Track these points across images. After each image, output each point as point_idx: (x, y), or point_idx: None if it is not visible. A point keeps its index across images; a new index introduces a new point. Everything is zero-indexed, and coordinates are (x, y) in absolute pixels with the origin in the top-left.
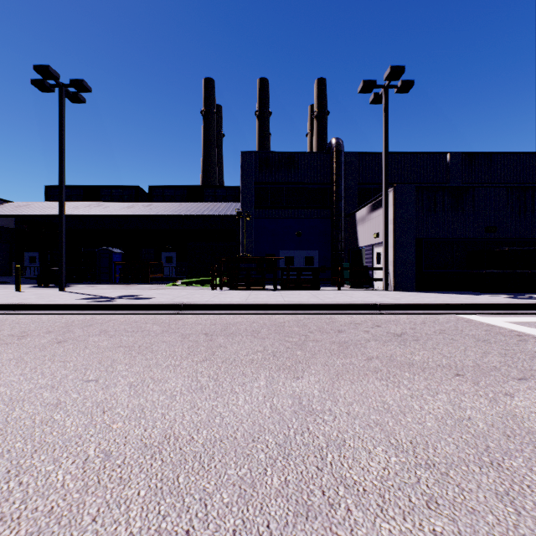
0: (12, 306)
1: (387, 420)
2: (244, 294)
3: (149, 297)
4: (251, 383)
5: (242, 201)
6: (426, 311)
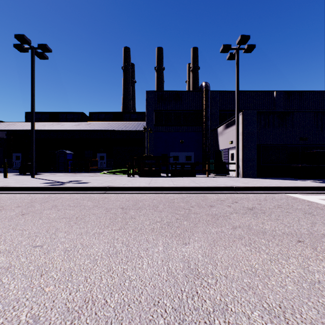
0: None
1: (257, 284)
2: (148, 180)
3: (87, 182)
4: (152, 249)
5: (147, 121)
6: (265, 191)
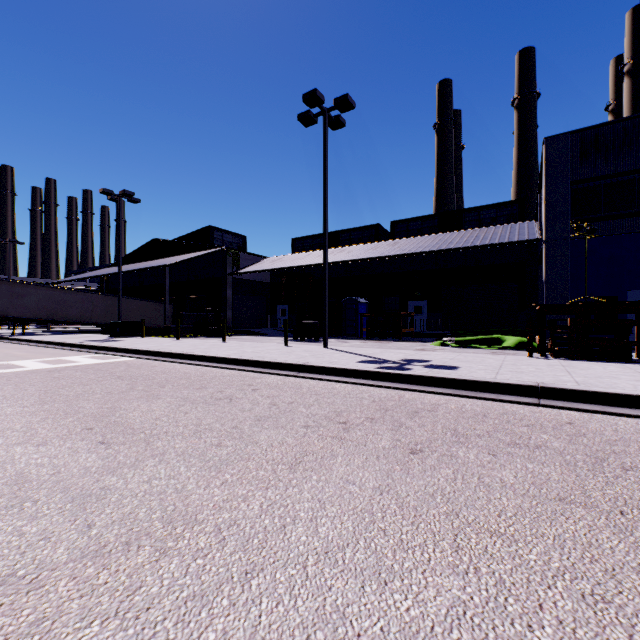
0: (298, 366)
1: None
2: (624, 371)
3: (450, 366)
4: None
5: (546, 215)
6: None
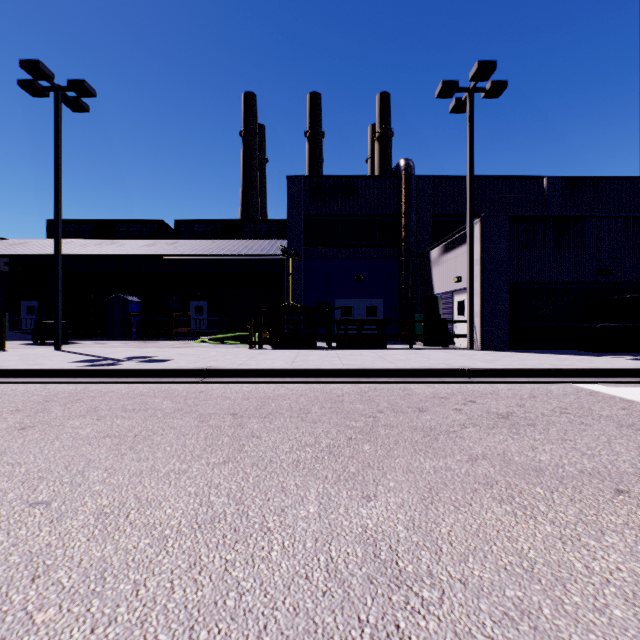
0: None
1: (538, 602)
2: (290, 354)
3: (166, 359)
4: (294, 510)
5: (288, 237)
6: (531, 378)
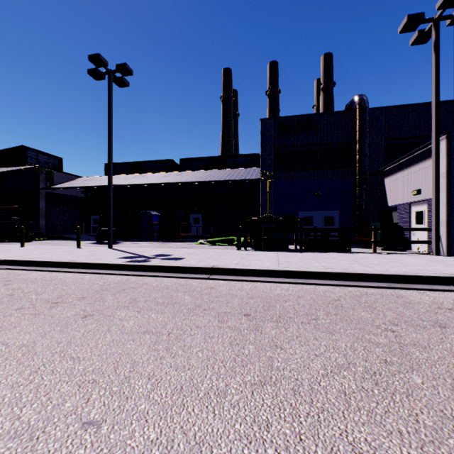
0: (65, 263)
1: None
2: (272, 256)
3: (180, 257)
4: None
5: (261, 165)
6: None
